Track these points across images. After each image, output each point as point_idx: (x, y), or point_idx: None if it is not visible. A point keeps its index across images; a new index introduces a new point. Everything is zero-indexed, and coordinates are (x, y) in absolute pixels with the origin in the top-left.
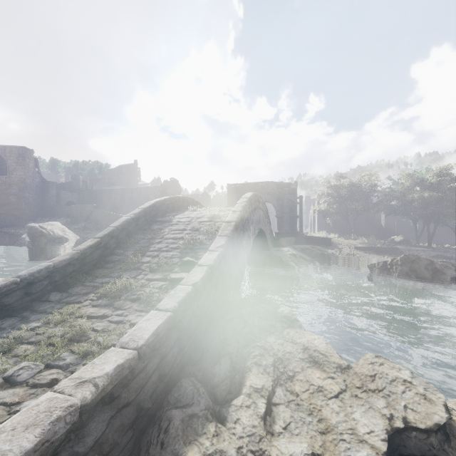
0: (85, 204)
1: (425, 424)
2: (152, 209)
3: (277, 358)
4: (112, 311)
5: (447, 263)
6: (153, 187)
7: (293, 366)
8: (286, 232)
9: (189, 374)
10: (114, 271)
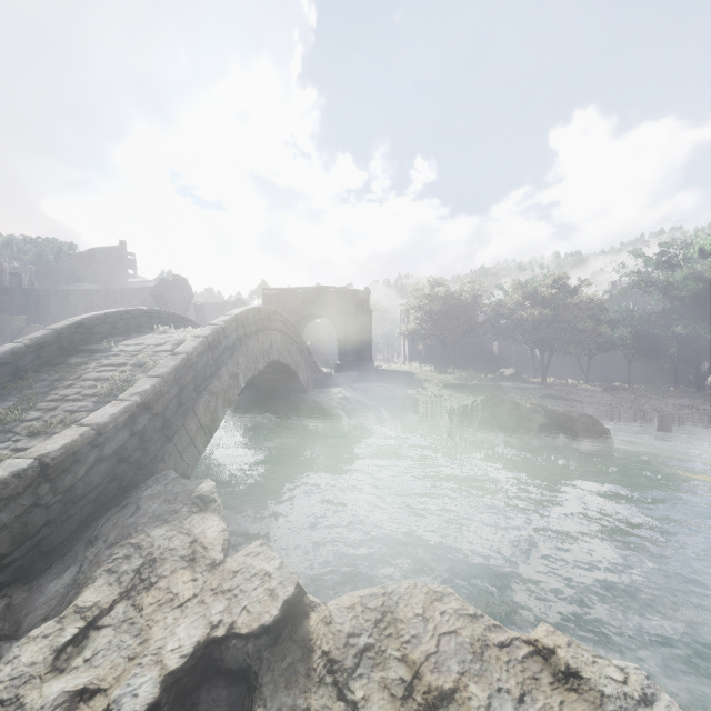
0: (15, 314)
1: (250, 627)
2: (77, 329)
3: (149, 560)
4: None
5: (537, 406)
6: (146, 288)
7: (164, 569)
8: (351, 364)
9: (2, 598)
10: None
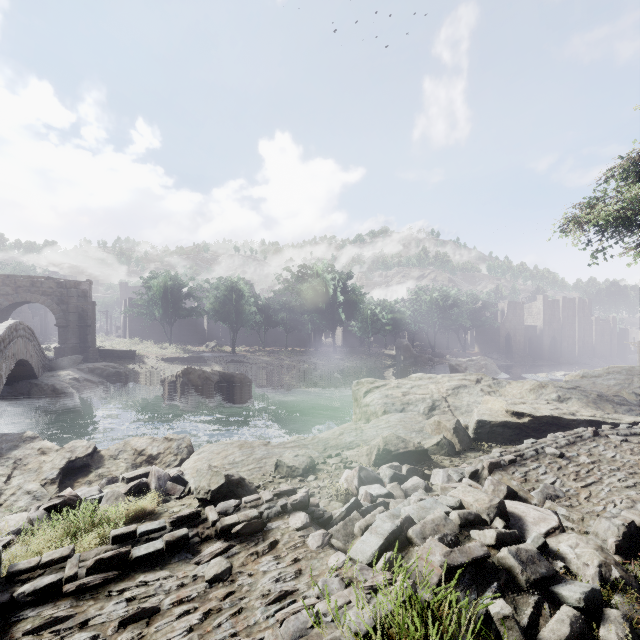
0: None
1: (84, 455)
2: None
3: (19, 459)
4: None
5: (215, 371)
6: None
7: (29, 459)
8: (73, 347)
9: None
10: None
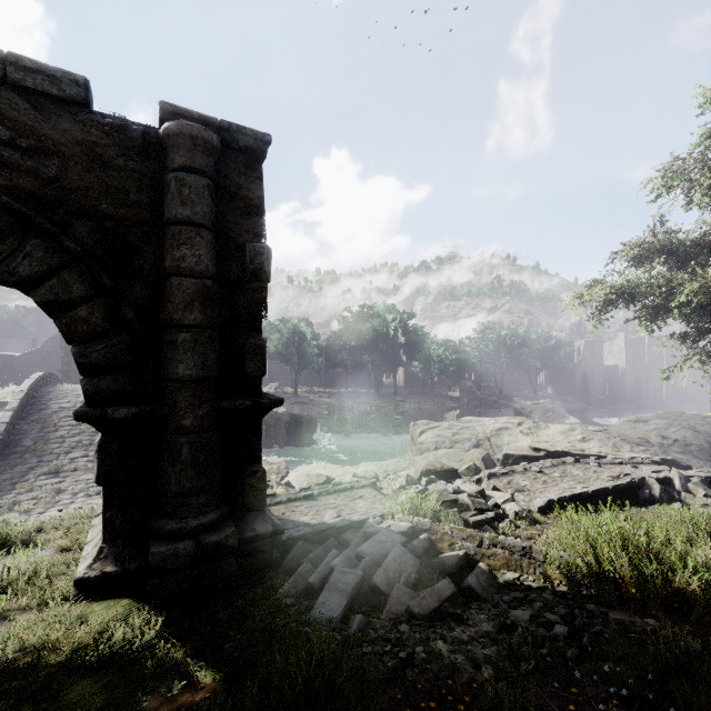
0: None
1: None
2: (25, 397)
3: None
4: (65, 478)
5: (285, 412)
6: None
7: None
8: None
9: None
10: (31, 459)
